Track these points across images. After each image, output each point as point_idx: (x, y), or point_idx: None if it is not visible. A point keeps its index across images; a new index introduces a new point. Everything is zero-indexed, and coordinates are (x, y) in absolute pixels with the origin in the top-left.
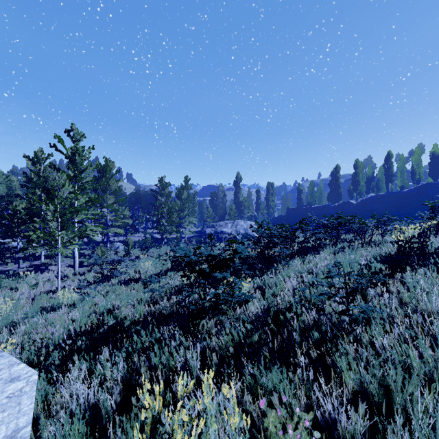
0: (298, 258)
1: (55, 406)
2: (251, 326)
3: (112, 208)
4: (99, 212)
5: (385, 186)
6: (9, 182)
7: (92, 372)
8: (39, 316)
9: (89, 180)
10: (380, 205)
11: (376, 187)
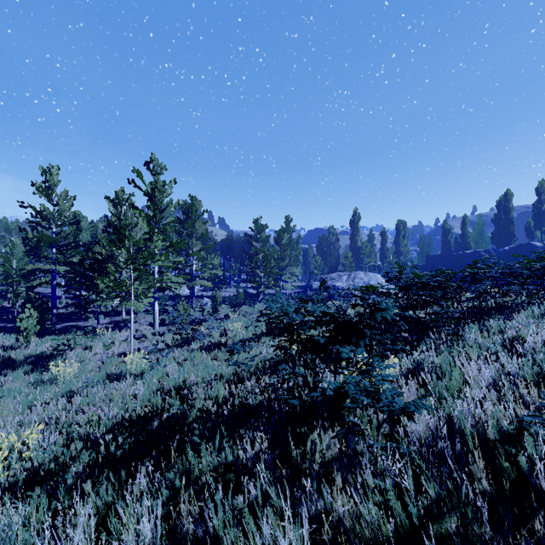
0: (472, 325)
1: None
2: (434, 485)
3: (199, 257)
4: (181, 260)
5: None
6: (93, 228)
7: (116, 511)
8: (101, 386)
9: (171, 221)
10: None
11: None
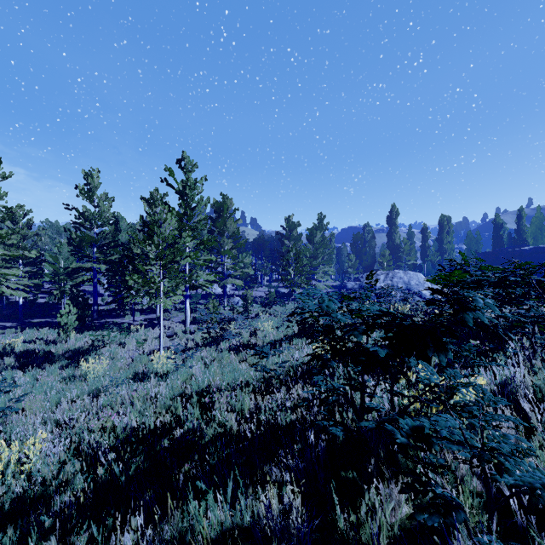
0: None
1: None
2: None
3: (230, 255)
4: (212, 258)
5: None
6: (131, 228)
7: None
8: (126, 385)
9: (202, 219)
10: None
11: None
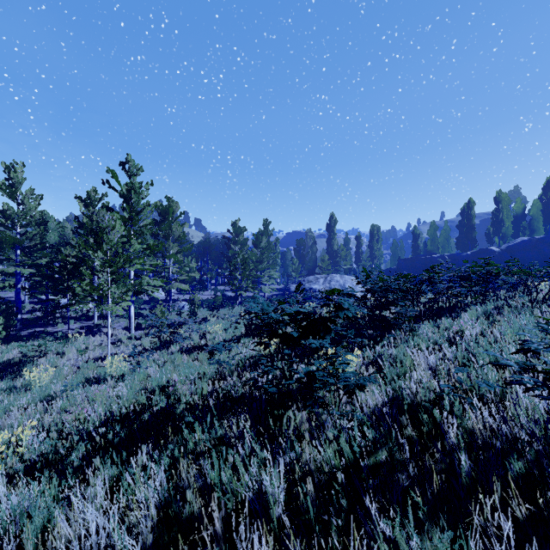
0: (427, 322)
1: (53, 543)
2: (373, 431)
3: (176, 259)
4: (158, 263)
5: (542, 227)
6: (61, 229)
7: (121, 482)
8: (80, 389)
9: (147, 224)
10: (536, 253)
11: (529, 229)
